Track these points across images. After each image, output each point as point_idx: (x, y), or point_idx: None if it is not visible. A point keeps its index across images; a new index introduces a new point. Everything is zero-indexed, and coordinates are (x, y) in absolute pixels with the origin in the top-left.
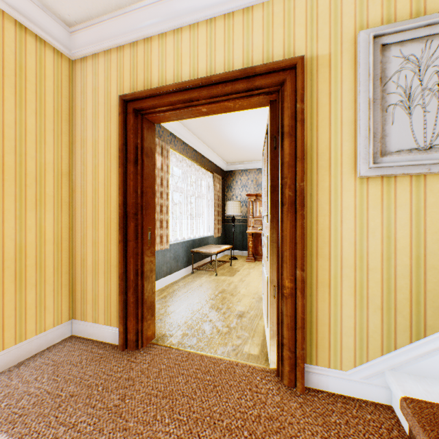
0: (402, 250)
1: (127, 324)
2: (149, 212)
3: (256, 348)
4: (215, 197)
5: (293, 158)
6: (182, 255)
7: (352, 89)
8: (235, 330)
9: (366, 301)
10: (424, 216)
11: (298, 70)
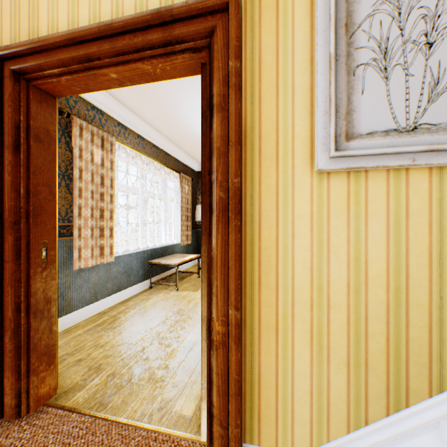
0: (377, 279)
1: (3, 382)
2: (42, 219)
3: (192, 404)
4: (183, 200)
5: (226, 142)
6: (136, 268)
7: (308, 43)
8: (173, 374)
9: (327, 353)
10: (406, 229)
11: (230, 10)
